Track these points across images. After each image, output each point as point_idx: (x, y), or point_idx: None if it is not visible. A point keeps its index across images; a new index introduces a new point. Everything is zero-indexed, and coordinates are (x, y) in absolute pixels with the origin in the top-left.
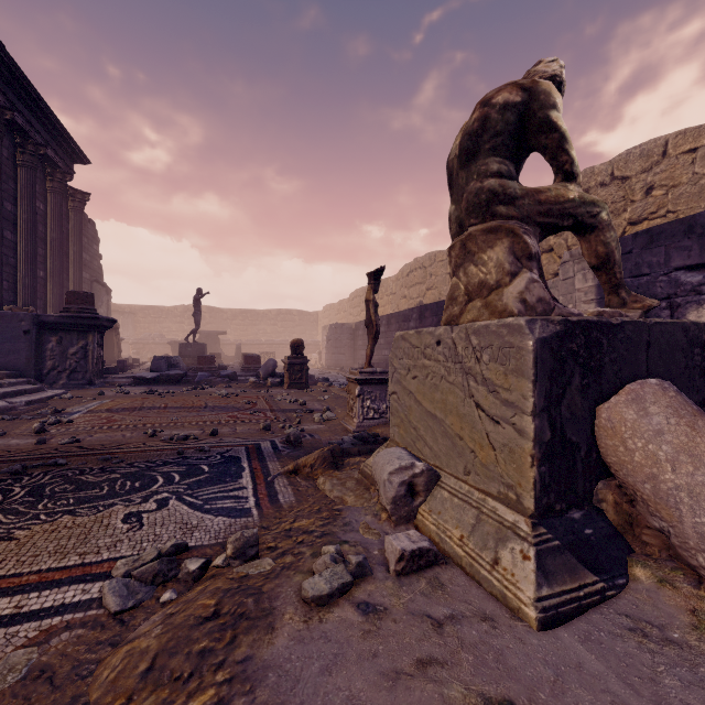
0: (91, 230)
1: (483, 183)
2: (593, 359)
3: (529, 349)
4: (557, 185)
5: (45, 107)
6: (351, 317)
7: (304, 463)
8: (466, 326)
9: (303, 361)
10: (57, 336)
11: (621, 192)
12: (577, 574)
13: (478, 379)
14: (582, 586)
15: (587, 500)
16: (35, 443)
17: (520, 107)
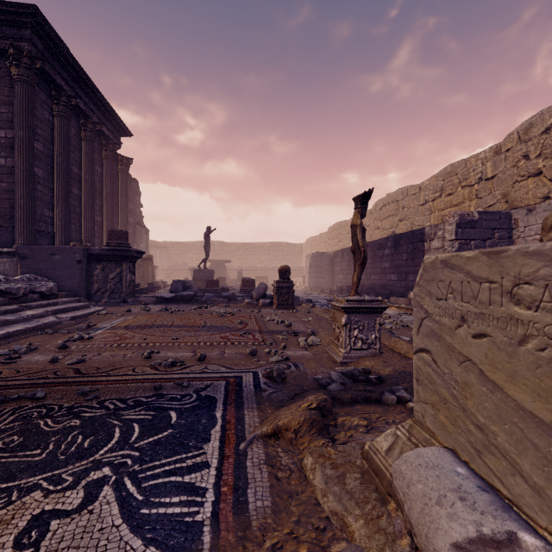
0: (135, 186)
1: None
2: None
3: None
4: None
5: (99, 94)
6: (330, 247)
7: (286, 425)
8: None
9: (289, 285)
10: (101, 265)
11: None
12: None
13: None
14: None
15: None
16: (49, 361)
17: None
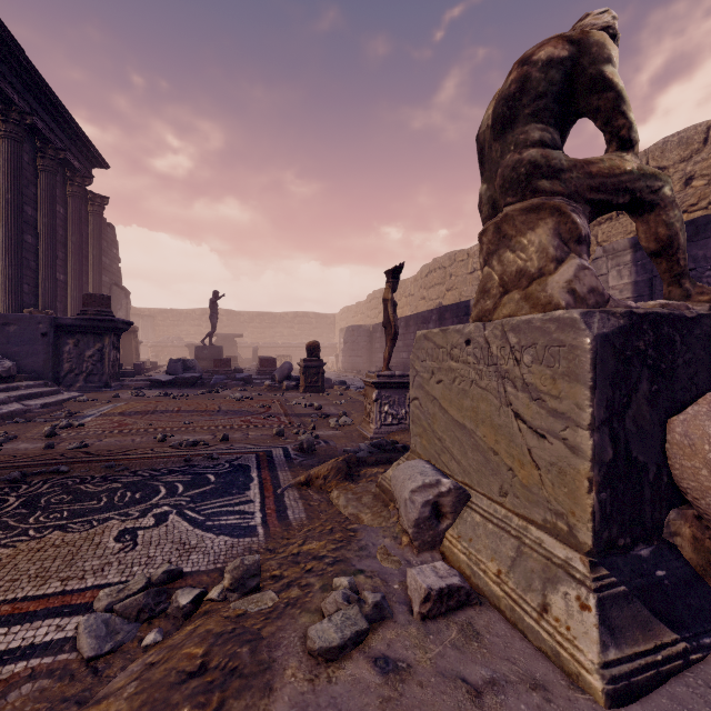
0: (111, 234)
1: (521, 154)
2: (663, 360)
3: (585, 348)
4: (611, 155)
5: (65, 111)
6: (369, 320)
7: (317, 474)
8: (502, 322)
9: (319, 364)
10: (74, 339)
11: None
12: (651, 630)
13: (518, 384)
14: (658, 647)
15: (656, 533)
16: (43, 447)
17: (567, 63)
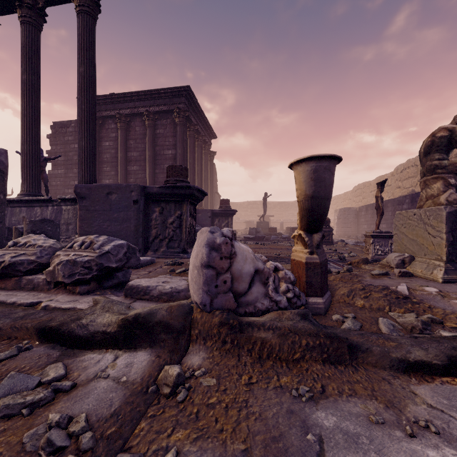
0: (214, 168)
1: (432, 162)
2: None
3: (444, 215)
4: None
5: (206, 119)
6: (354, 203)
7: (354, 261)
8: (424, 209)
9: (330, 230)
10: (218, 218)
11: None
12: None
13: (429, 225)
14: None
15: None
16: None
17: (447, 136)
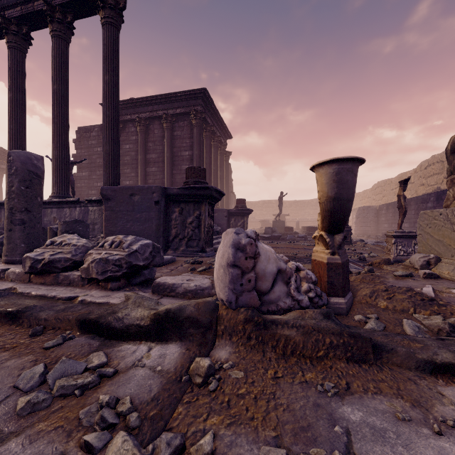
0: (229, 168)
1: None
2: None
3: None
4: None
5: (221, 120)
6: (374, 201)
7: (375, 262)
8: (452, 208)
9: (348, 229)
10: (234, 218)
11: None
12: None
13: None
14: None
15: None
16: None
17: None
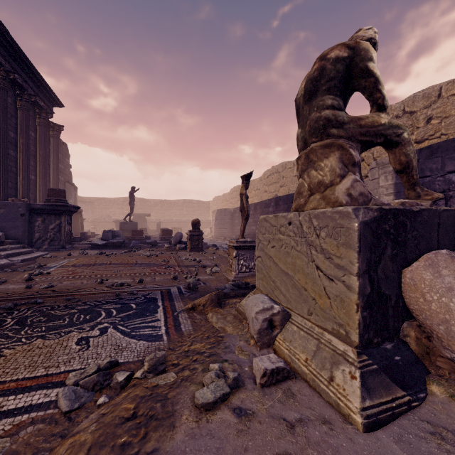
0: (65, 149)
1: (320, 113)
2: (400, 236)
3: (355, 229)
4: (373, 114)
5: (35, 71)
6: (231, 205)
7: (199, 303)
8: (309, 212)
9: (199, 234)
10: (42, 217)
11: (410, 121)
12: (390, 390)
13: (318, 249)
14: (394, 399)
15: (396, 335)
16: (25, 287)
17: (347, 60)
